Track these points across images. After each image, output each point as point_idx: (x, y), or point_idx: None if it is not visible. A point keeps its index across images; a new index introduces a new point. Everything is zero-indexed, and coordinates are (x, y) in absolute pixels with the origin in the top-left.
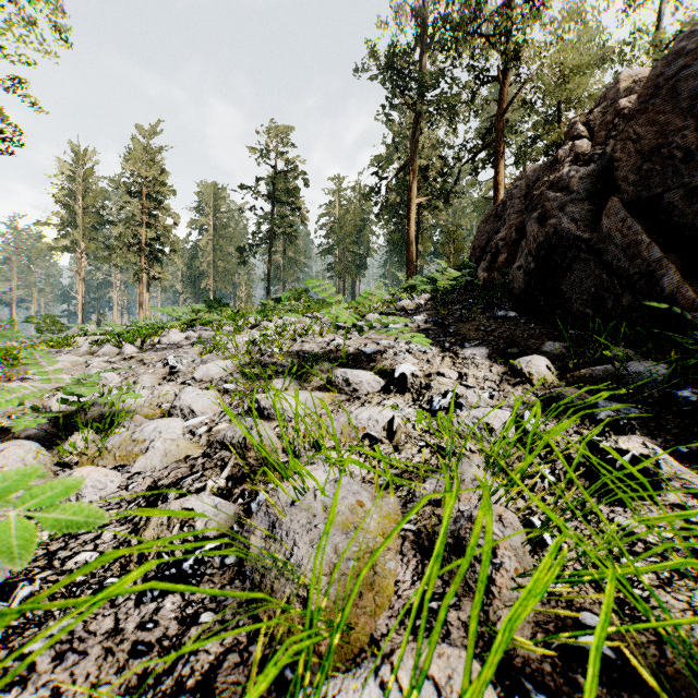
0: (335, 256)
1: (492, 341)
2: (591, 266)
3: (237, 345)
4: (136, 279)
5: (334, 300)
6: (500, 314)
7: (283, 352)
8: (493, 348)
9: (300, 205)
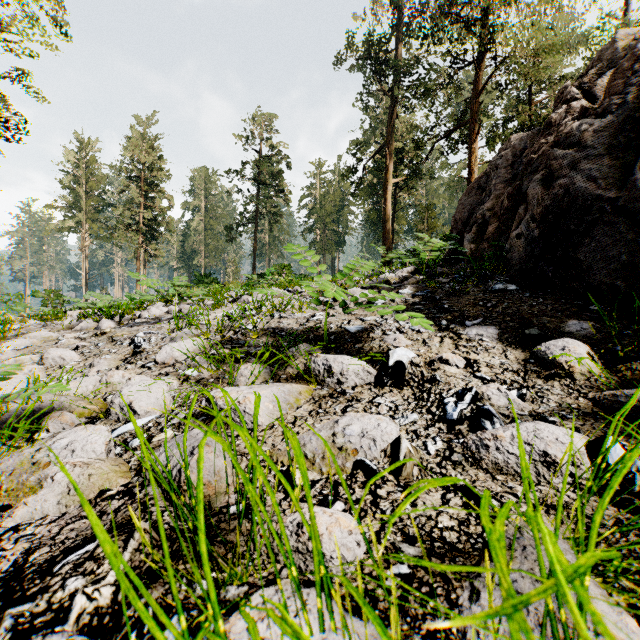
0: (316, 234)
1: (497, 319)
2: (620, 230)
3: (209, 321)
4: (134, 257)
5: (313, 271)
6: (498, 287)
7: (258, 330)
8: (501, 327)
9: (283, 187)
